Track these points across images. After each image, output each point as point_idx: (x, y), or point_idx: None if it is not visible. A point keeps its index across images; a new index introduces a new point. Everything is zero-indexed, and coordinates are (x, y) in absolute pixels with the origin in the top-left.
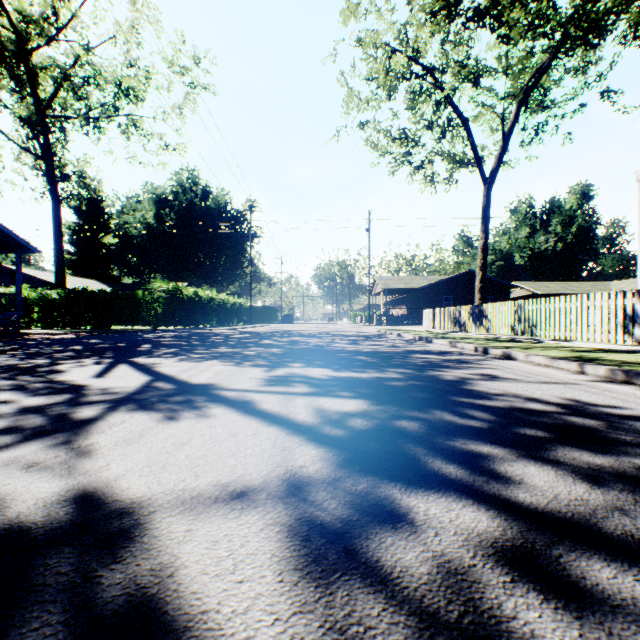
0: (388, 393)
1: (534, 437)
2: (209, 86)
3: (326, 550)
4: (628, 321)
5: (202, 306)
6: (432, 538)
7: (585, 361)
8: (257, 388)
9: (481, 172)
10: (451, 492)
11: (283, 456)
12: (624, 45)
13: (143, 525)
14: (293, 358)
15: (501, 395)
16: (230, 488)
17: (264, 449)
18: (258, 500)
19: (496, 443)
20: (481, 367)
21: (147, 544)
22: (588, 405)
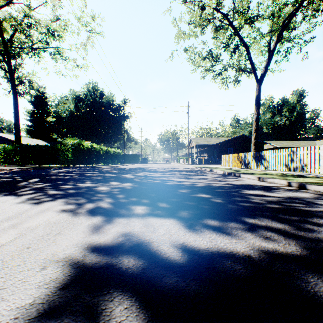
0: None
1: None
2: (100, 32)
3: None
4: None
5: (96, 153)
6: None
7: None
8: None
9: (255, 75)
10: None
11: None
12: None
13: None
14: (138, 196)
15: None
16: None
17: None
18: None
19: None
20: None
21: None
22: None
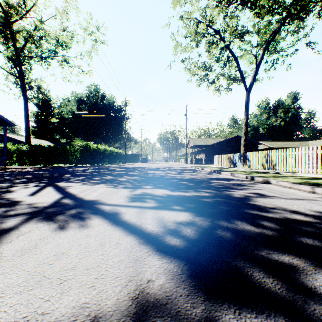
0: (204, 207)
1: (315, 246)
2: (104, 41)
3: None
4: None
5: (100, 154)
6: None
7: (314, 185)
8: (123, 203)
9: (244, 84)
10: (281, 318)
11: (135, 268)
12: (319, 18)
13: None
14: (146, 182)
15: (274, 208)
16: (85, 312)
17: (121, 260)
18: None
19: (291, 253)
20: (253, 188)
21: None
22: None
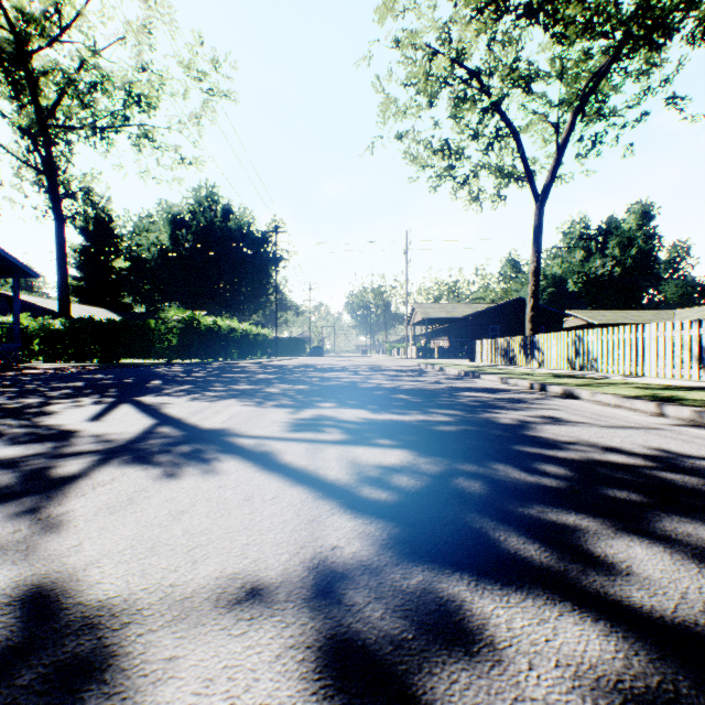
0: (437, 441)
1: (628, 502)
2: (230, 93)
3: (372, 697)
4: (704, 354)
5: (222, 337)
6: (526, 674)
7: (663, 401)
8: (280, 434)
9: (532, 188)
10: (539, 589)
11: (310, 531)
12: (693, 45)
13: (108, 649)
14: (323, 397)
15: (573, 443)
16: (237, 583)
17: (285, 520)
18: (274, 603)
19: (582, 511)
20: (541, 408)
21: (108, 685)
22: (682, 457)
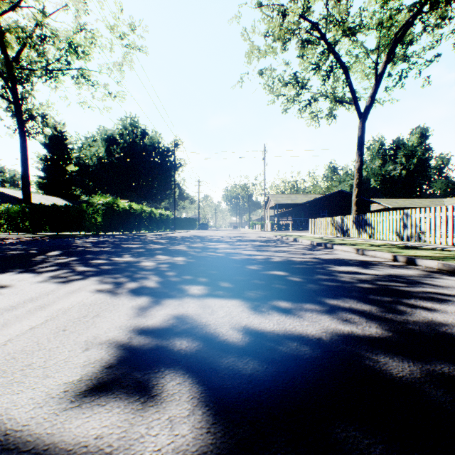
0: None
1: None
2: (142, 47)
3: None
4: None
5: (136, 216)
6: None
7: None
8: (47, 419)
9: (357, 108)
10: None
11: None
12: None
13: None
14: (194, 274)
15: None
16: None
17: None
18: None
19: None
20: None
21: None
22: None
